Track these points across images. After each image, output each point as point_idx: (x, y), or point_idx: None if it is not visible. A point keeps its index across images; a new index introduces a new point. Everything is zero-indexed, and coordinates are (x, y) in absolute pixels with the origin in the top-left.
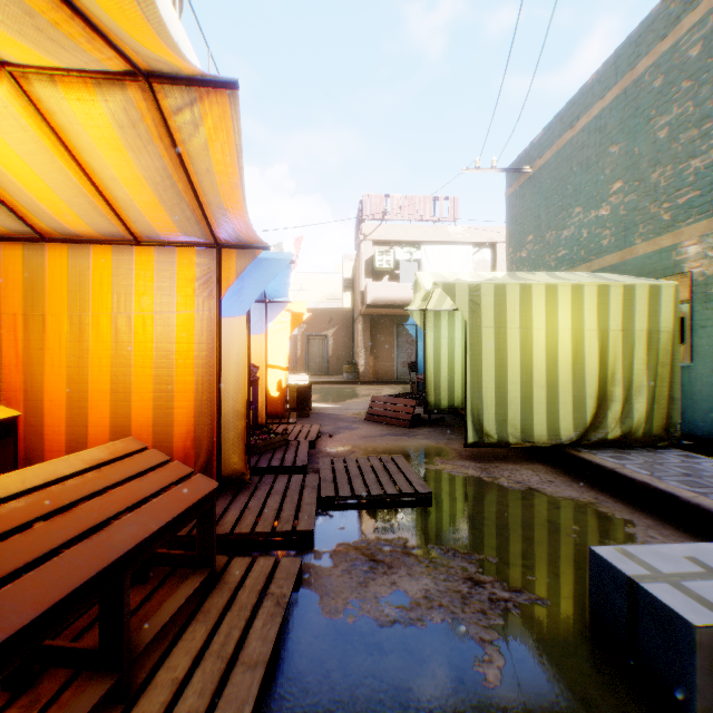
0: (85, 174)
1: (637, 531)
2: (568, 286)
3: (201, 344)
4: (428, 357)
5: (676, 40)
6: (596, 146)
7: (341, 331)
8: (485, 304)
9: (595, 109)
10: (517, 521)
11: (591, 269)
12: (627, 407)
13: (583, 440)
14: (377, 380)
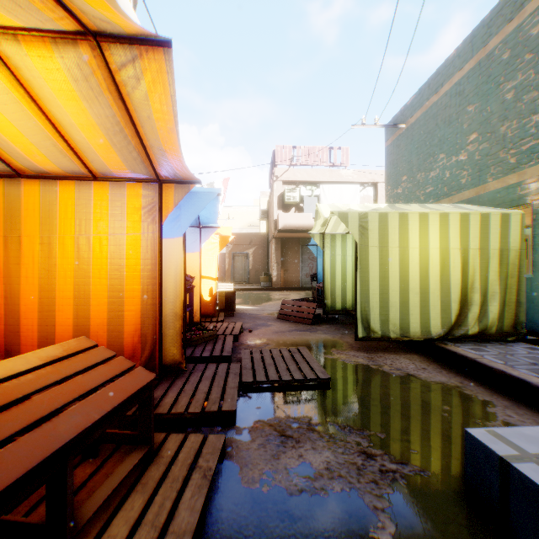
0: (49, 121)
1: (497, 411)
2: (437, 214)
3: (146, 260)
4: (326, 270)
5: (520, 22)
6: (456, 106)
7: (259, 250)
8: (371, 228)
9: (455, 78)
10: (399, 402)
11: (452, 201)
12: (484, 309)
13: (448, 335)
14: (286, 287)
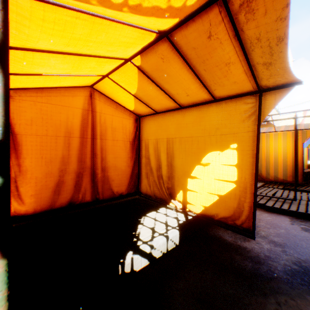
0: None
1: None
2: None
3: None
4: None
5: None
6: None
7: None
8: None
9: None
10: None
11: None
12: None
13: None
14: None
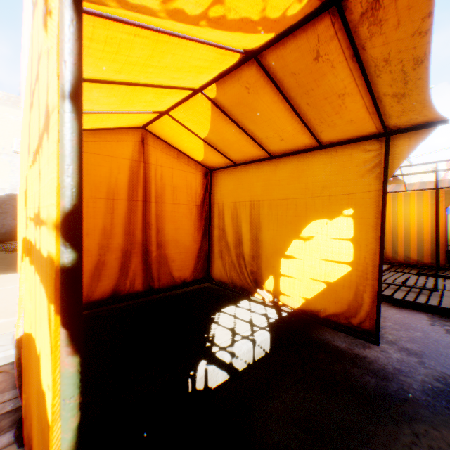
0: None
1: None
2: None
3: None
4: None
5: None
6: None
7: None
8: None
9: None
10: None
11: None
12: None
13: None
14: None
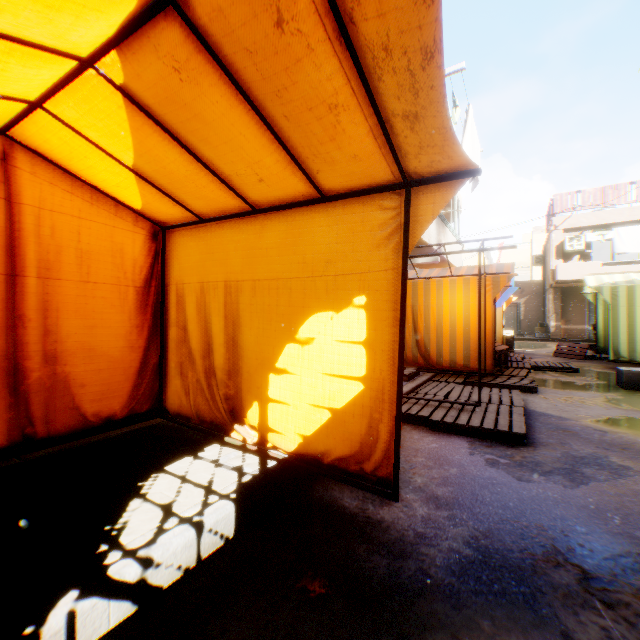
0: None
1: None
2: None
3: None
4: (597, 320)
5: None
6: None
7: (531, 299)
8: (619, 295)
9: None
10: (613, 377)
11: None
12: None
13: None
14: (566, 339)
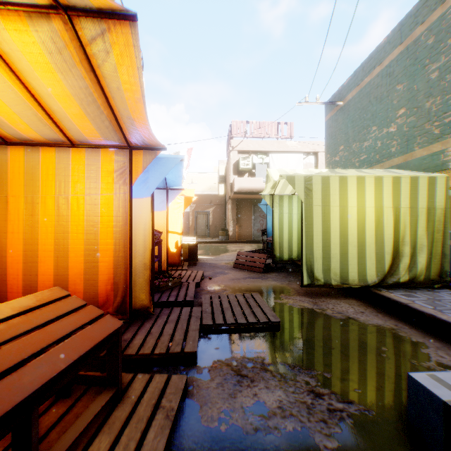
0: (29, 92)
1: (430, 352)
2: (372, 178)
3: (118, 217)
4: (275, 225)
5: (444, 12)
6: (387, 85)
7: (217, 209)
8: (315, 190)
9: (386, 61)
10: (342, 343)
11: (383, 167)
12: (413, 260)
13: (382, 283)
14: (240, 240)
